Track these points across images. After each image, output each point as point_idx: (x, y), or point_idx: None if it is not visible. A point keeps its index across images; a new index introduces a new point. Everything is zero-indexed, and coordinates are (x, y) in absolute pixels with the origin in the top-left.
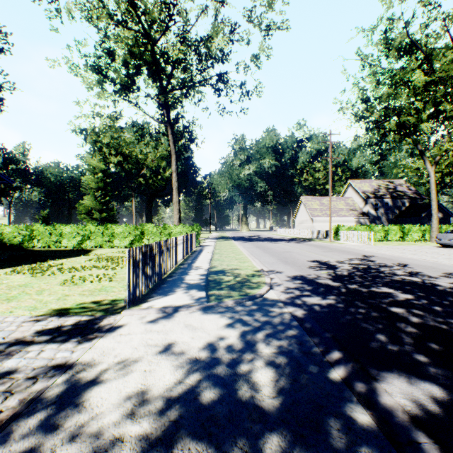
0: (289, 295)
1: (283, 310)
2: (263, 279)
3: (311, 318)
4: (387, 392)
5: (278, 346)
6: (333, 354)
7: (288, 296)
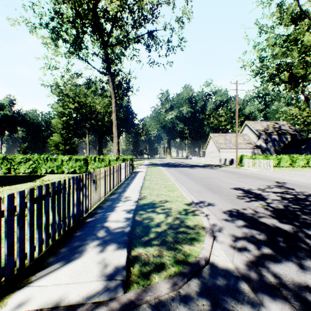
0: (245, 256)
1: None
2: (200, 221)
3: None
4: None
5: None
6: None
7: (245, 259)
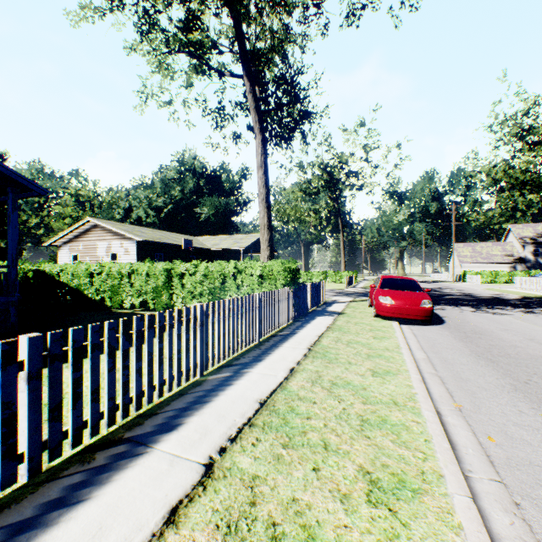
0: None
1: None
2: None
3: None
4: None
5: None
6: None
7: None
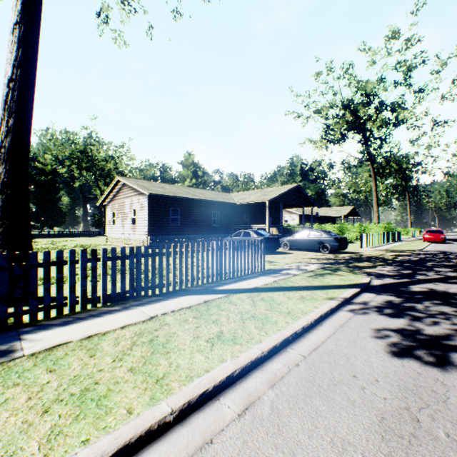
0: None
1: None
2: None
3: None
4: None
5: None
6: None
7: None
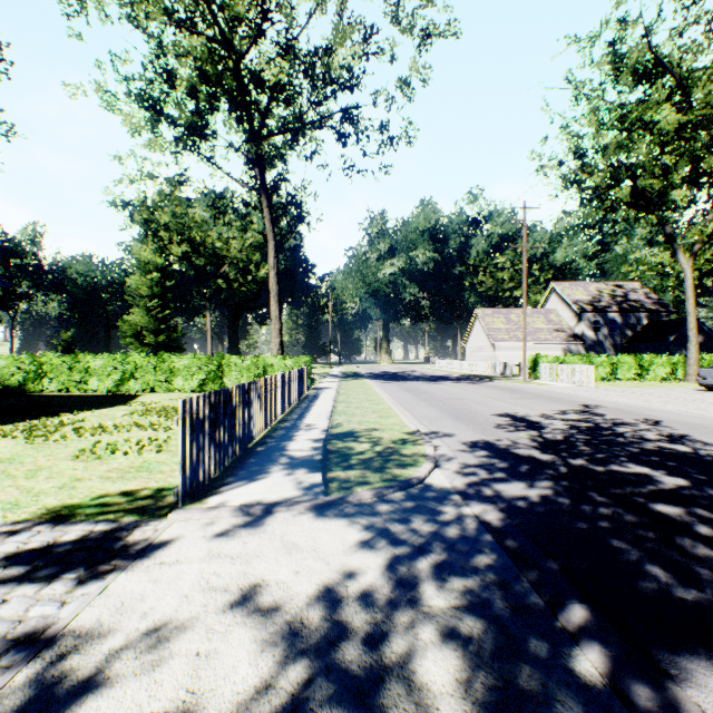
0: (469, 479)
1: (462, 510)
2: (422, 449)
3: (516, 526)
4: (705, 712)
5: (462, 591)
6: (572, 612)
7: (468, 481)
